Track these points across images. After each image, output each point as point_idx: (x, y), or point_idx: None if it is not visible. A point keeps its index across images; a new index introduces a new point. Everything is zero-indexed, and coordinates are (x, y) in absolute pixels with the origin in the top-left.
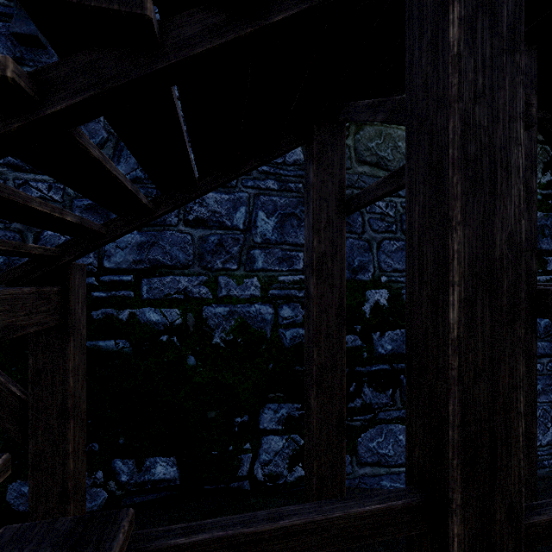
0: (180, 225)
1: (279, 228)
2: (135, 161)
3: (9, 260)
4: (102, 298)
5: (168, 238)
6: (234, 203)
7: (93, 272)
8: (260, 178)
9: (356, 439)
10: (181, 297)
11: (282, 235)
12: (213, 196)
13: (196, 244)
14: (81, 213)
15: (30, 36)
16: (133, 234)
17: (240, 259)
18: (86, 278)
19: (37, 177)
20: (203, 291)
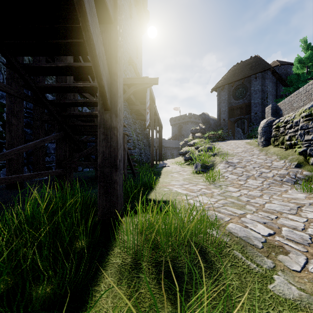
0: None
1: None
2: None
3: None
4: None
5: None
6: None
7: None
8: None
9: (0, 171)
10: None
11: None
12: None
13: None
14: None
15: None
16: None
17: None
18: None
19: None
20: None
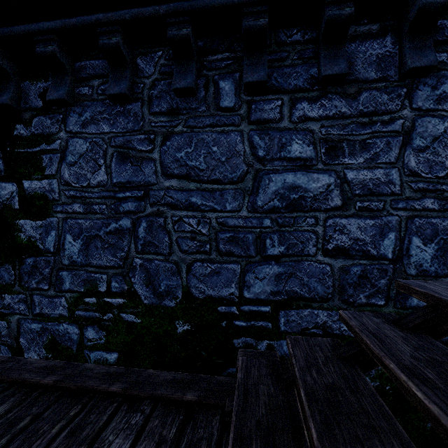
0: (318, 255)
1: (441, 256)
2: (273, 191)
3: (167, 288)
4: (242, 327)
5: (305, 269)
6: (380, 228)
7: (234, 301)
8: (415, 196)
9: None
10: (319, 332)
11: (445, 265)
12: (355, 221)
13: (335, 275)
14: (224, 245)
15: (187, 89)
16: (270, 264)
17: (388, 293)
18: (228, 306)
19: (189, 213)
20: (343, 328)
